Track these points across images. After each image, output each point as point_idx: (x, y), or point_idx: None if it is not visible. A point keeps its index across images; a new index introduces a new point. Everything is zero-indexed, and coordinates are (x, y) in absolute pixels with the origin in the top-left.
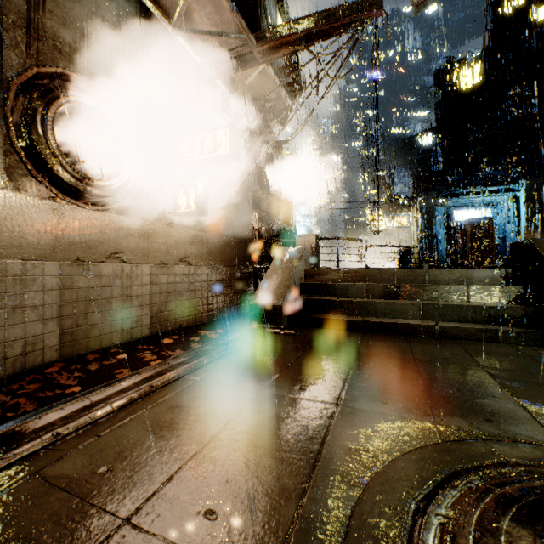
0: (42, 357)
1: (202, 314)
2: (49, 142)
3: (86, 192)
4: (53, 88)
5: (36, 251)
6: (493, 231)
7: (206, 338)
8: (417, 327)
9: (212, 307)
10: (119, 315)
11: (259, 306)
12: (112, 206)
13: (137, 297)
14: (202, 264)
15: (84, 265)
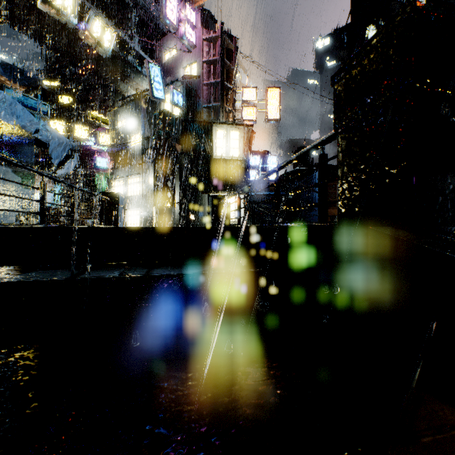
0: None
1: None
2: None
3: None
4: None
5: None
6: (60, 212)
7: None
8: None
9: None
10: None
11: None
12: None
13: None
14: None
15: None
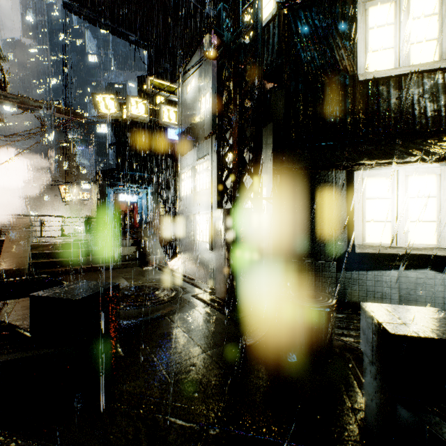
0: None
1: None
2: None
3: None
4: None
5: None
6: (133, 217)
7: None
8: (100, 267)
9: None
10: None
11: (7, 270)
12: None
13: None
14: None
15: None
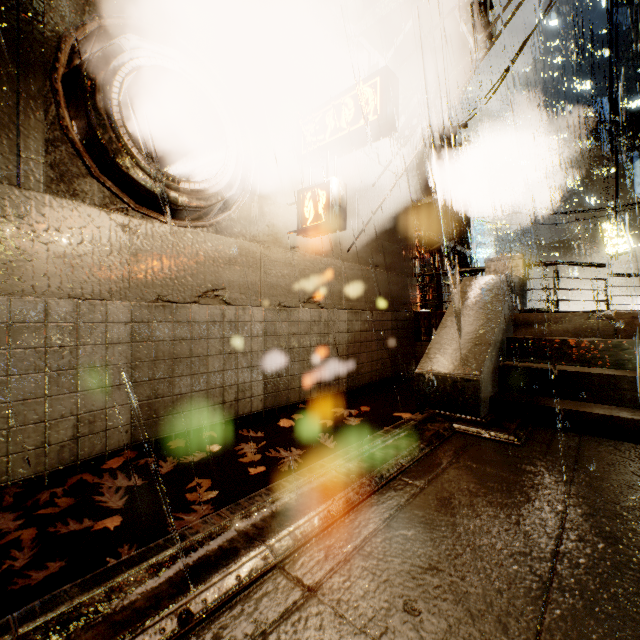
0: (105, 442)
1: (339, 381)
2: (114, 124)
3: (169, 199)
4: (120, 46)
5: (95, 285)
6: None
7: (344, 423)
8: None
9: (353, 369)
10: (218, 381)
11: (434, 377)
12: (209, 222)
13: (244, 354)
14: (339, 307)
15: (167, 307)
